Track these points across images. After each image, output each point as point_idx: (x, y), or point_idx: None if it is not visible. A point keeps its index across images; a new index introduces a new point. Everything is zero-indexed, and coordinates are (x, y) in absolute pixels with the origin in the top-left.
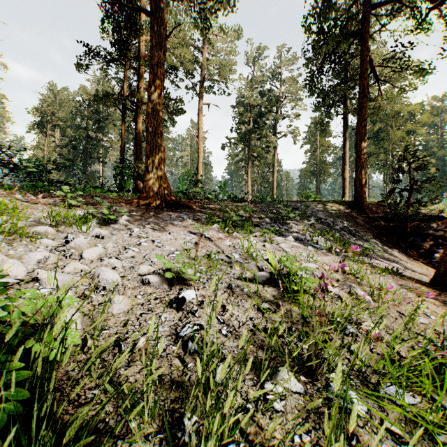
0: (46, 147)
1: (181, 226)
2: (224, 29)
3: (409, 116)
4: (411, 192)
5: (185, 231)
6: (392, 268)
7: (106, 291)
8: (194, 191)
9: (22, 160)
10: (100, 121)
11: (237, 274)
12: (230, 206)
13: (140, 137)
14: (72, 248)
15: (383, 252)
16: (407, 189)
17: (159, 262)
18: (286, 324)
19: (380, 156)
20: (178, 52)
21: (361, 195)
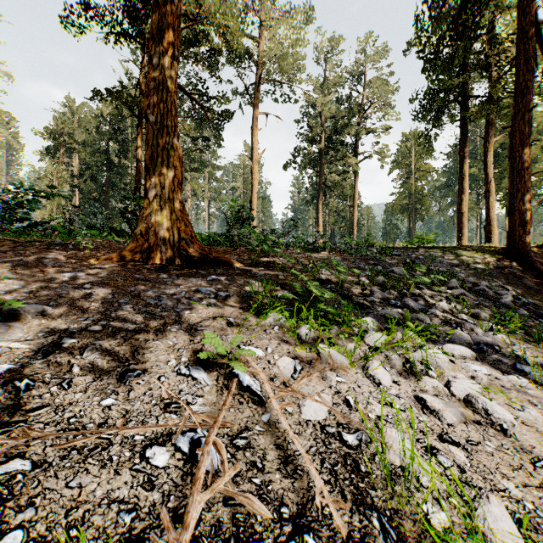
0: (55, 176)
1: (185, 328)
2: None
3: (542, 128)
4: None
5: (185, 352)
6: None
7: None
8: (241, 232)
9: None
10: (124, 142)
11: None
12: (299, 258)
13: None
14: None
15: None
16: None
17: None
18: None
19: (502, 183)
20: (218, 23)
21: (523, 237)
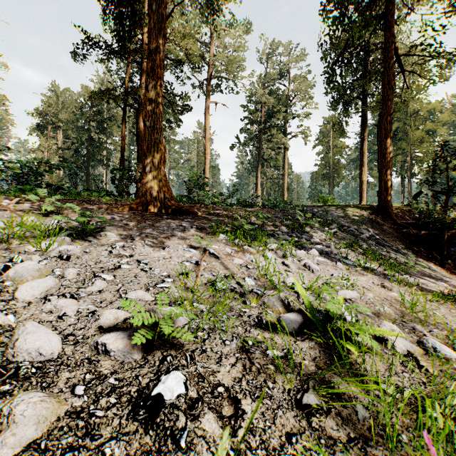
0: (47, 149)
1: (181, 238)
2: (233, 16)
3: (428, 115)
4: (448, 195)
5: (184, 245)
6: (449, 293)
7: (17, 380)
8: (199, 194)
9: (5, 161)
10: (103, 122)
11: (254, 317)
12: (239, 211)
13: (142, 136)
14: (10, 280)
15: (420, 266)
16: (444, 192)
17: (139, 300)
18: (356, 446)
19: (397, 158)
20: (182, 44)
21: (386, 198)
